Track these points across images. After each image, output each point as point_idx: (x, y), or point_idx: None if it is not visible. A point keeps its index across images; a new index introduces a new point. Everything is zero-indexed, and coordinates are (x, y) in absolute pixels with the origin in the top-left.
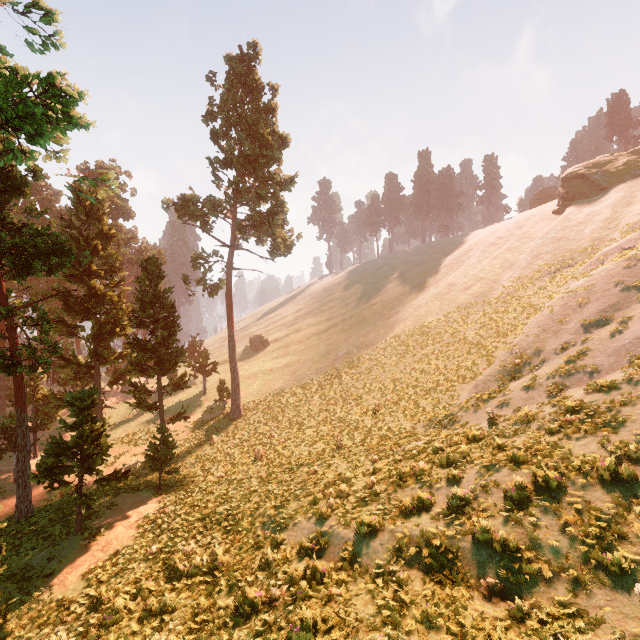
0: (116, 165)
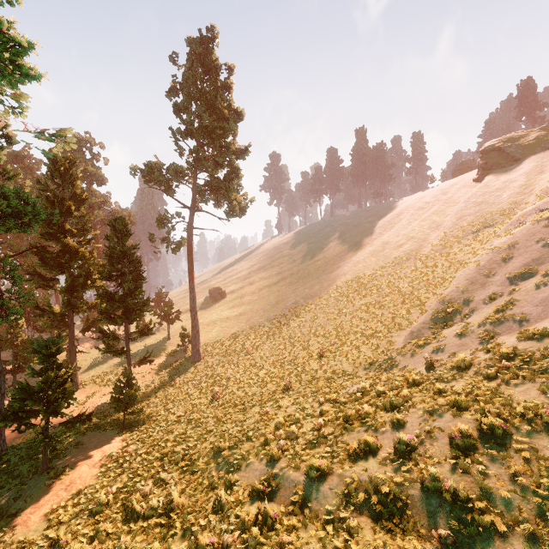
0: (91, 137)
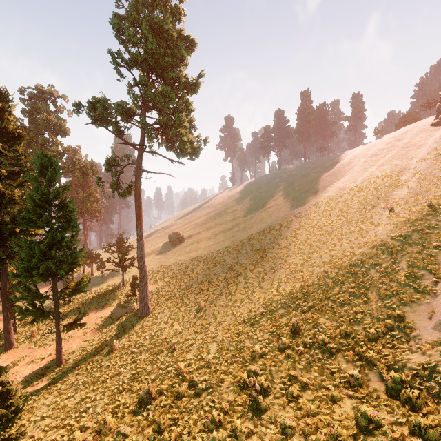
0: (54, 90)
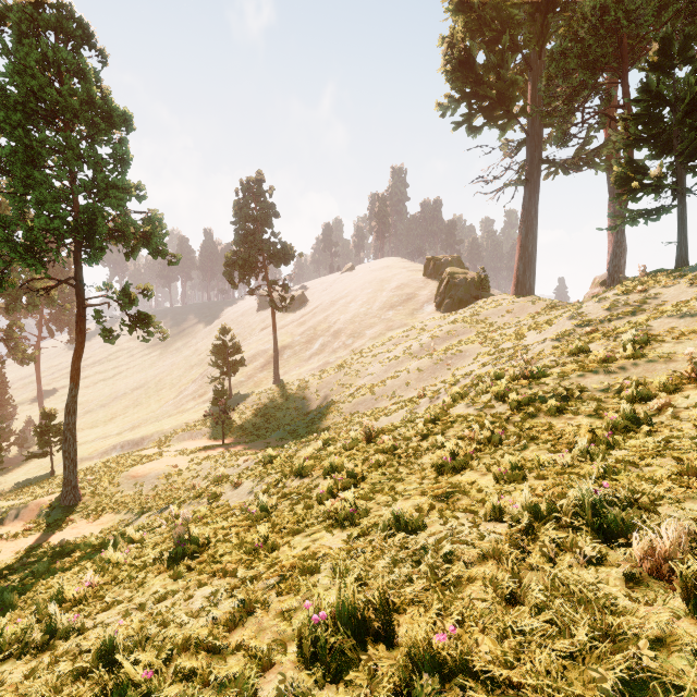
0: None
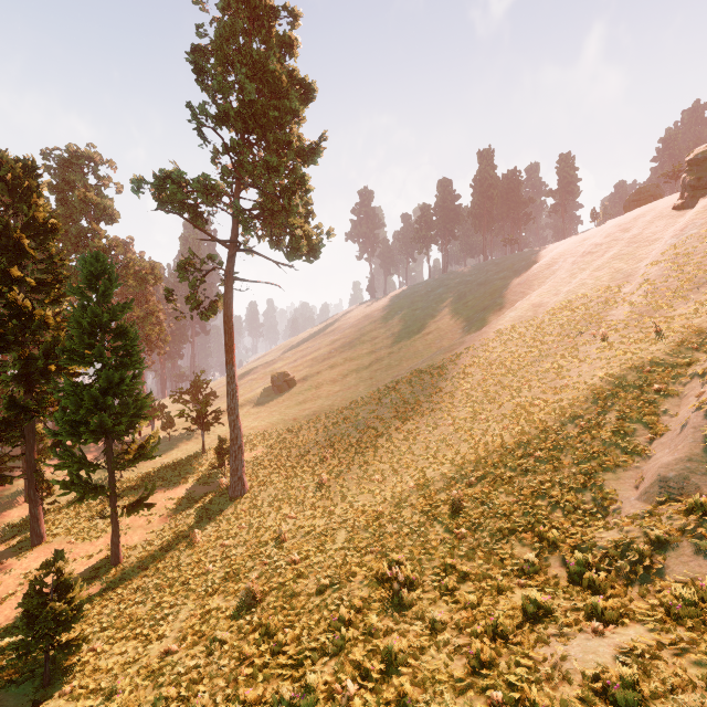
0: (95, 152)
